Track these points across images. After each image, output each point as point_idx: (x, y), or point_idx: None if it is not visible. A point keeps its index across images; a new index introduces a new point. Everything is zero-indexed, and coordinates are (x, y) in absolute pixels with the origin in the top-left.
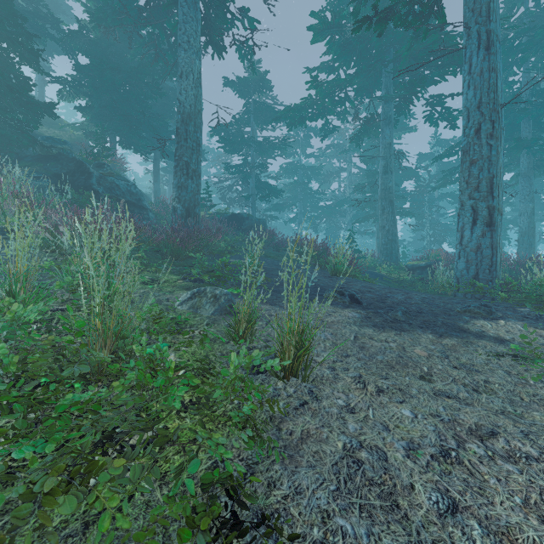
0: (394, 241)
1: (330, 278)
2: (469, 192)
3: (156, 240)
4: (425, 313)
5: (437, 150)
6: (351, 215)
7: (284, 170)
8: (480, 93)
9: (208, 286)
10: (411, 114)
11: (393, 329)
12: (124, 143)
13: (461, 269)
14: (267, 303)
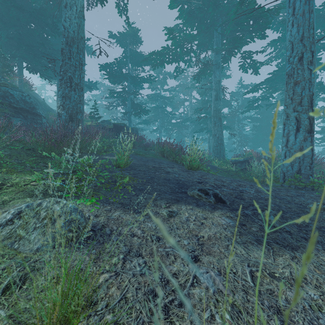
0: (222, 144)
1: (187, 172)
2: (294, 106)
3: (15, 138)
4: (287, 212)
5: (241, 91)
6: (191, 128)
7: (150, 98)
8: (303, 29)
9: (46, 199)
10: (228, 67)
11: (280, 246)
12: (30, 68)
13: (287, 166)
14: (130, 211)
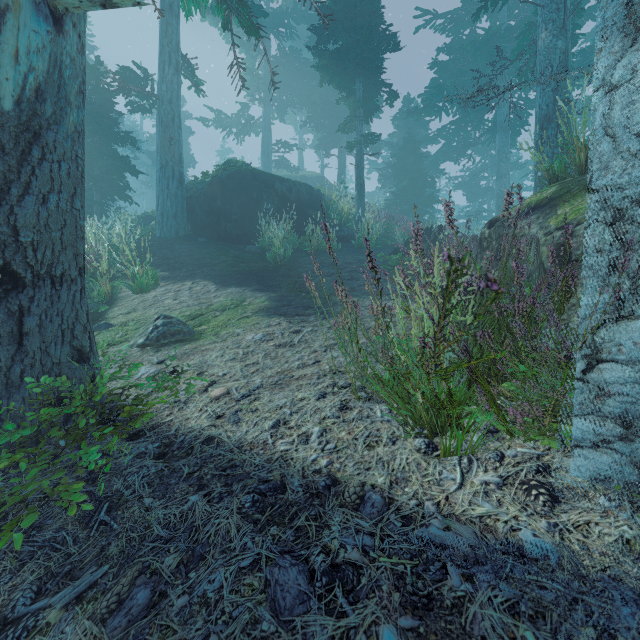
0: None
1: None
2: None
3: None
4: None
5: None
6: None
7: None
8: None
9: None
10: None
11: None
12: None
13: None
14: None
